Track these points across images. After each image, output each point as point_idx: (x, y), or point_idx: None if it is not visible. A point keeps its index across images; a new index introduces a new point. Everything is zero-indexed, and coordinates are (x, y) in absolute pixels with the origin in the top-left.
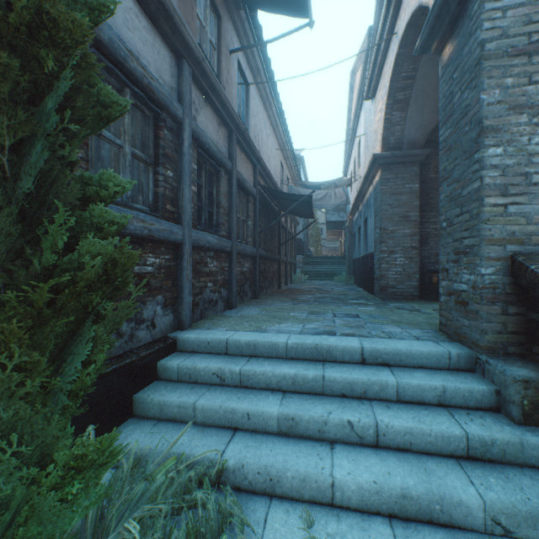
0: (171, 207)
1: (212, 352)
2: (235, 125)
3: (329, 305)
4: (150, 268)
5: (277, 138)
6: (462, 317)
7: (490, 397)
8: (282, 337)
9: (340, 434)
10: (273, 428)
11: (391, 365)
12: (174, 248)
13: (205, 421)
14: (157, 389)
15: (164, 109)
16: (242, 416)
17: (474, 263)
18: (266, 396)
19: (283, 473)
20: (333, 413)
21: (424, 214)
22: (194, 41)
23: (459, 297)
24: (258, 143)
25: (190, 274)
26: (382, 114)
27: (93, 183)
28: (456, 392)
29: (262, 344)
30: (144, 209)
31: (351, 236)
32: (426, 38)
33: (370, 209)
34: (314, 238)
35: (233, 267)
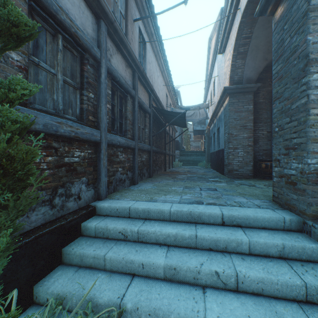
0: (92, 118)
1: (119, 216)
2: (137, 67)
3: (197, 182)
4: (76, 159)
5: (164, 78)
6: (292, 192)
7: (317, 252)
8: (167, 205)
9: (210, 281)
10: (160, 275)
11: (242, 226)
12: (95, 146)
13: (112, 268)
14: (80, 243)
15: (87, 52)
16: (138, 265)
17: (302, 155)
18: (156, 249)
19: (168, 316)
20: (204, 265)
21: (255, 124)
22: (108, 7)
23: (289, 179)
24: (151, 80)
25: (106, 162)
26: (230, 61)
27: (3, 87)
28: (293, 248)
29: (153, 211)
30: (73, 118)
31: (209, 138)
32: (264, 4)
33: (221, 121)
34: (186, 140)
35: (136, 158)
